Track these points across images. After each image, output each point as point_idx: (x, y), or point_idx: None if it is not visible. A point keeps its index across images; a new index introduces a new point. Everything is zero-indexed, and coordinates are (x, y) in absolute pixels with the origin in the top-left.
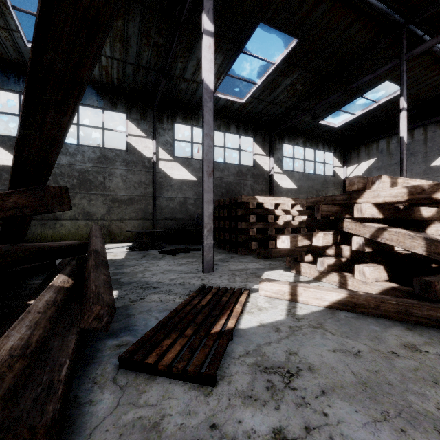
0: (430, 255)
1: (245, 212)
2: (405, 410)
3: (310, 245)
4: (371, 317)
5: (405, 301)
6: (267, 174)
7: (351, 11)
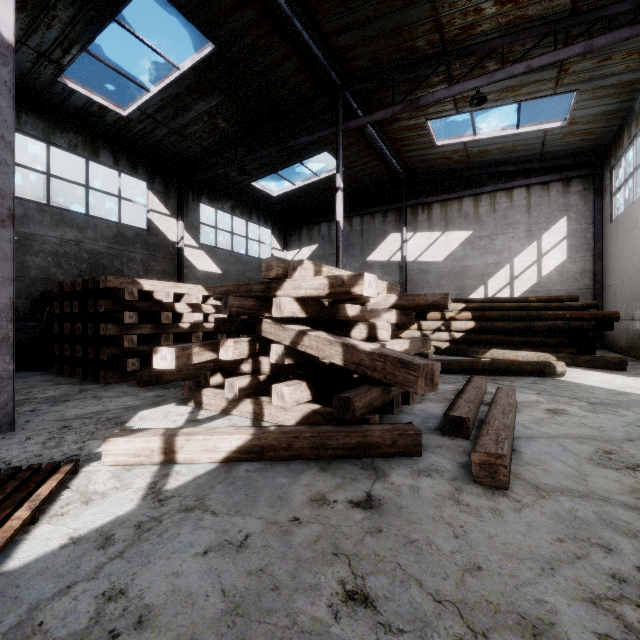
0: (347, 365)
1: (116, 306)
2: (286, 638)
3: (219, 359)
4: (282, 463)
5: (322, 430)
6: (172, 247)
7: (285, 40)
